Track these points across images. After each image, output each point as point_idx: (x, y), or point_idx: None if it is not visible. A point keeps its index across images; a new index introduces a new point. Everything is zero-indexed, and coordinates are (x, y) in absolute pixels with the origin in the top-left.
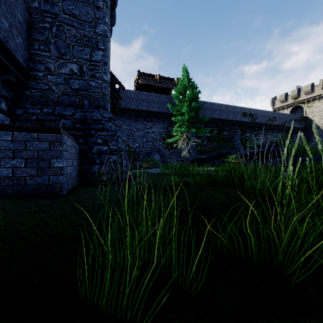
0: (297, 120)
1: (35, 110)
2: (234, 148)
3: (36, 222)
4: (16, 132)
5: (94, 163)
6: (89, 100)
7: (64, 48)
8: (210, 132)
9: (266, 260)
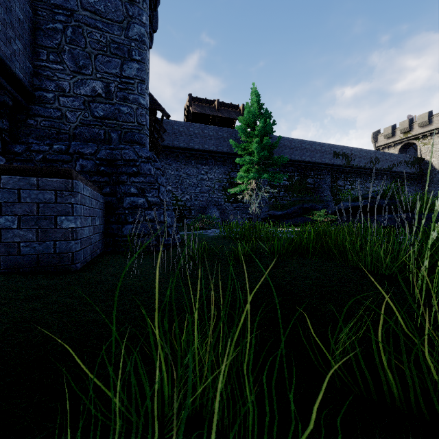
0: (409, 163)
1: (41, 147)
2: (322, 201)
3: (19, 318)
4: (5, 177)
5: (125, 222)
6: (119, 132)
7: (83, 58)
8: (288, 180)
9: (420, 405)
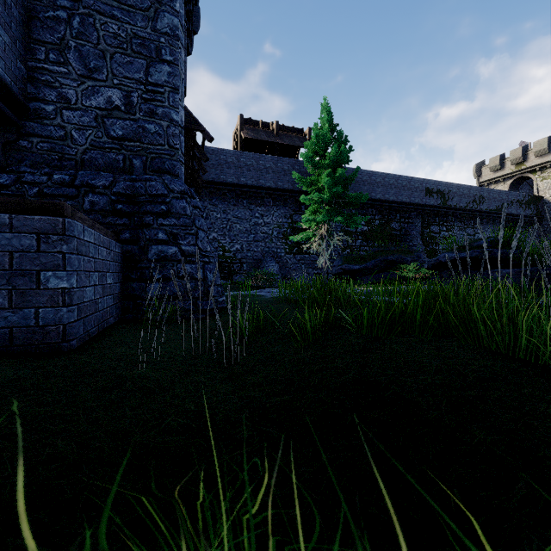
0: (523, 203)
1: (36, 177)
2: (412, 252)
3: None
4: None
5: (150, 279)
6: (144, 158)
7: (95, 58)
8: (367, 225)
9: None
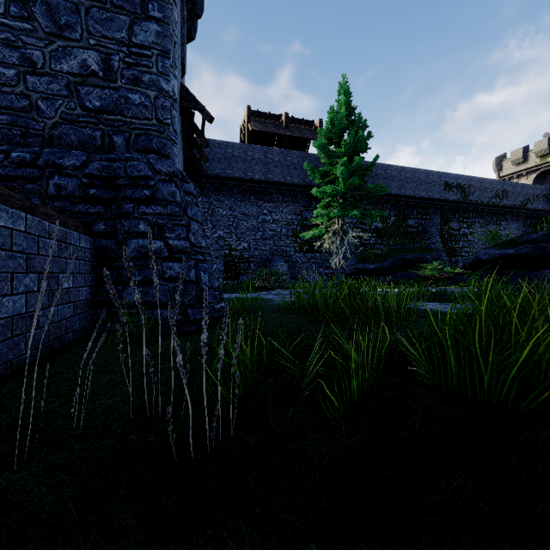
0: (549, 197)
1: None
2: (432, 250)
3: None
4: None
5: (128, 281)
6: (126, 135)
7: (66, 13)
8: (381, 221)
9: None
